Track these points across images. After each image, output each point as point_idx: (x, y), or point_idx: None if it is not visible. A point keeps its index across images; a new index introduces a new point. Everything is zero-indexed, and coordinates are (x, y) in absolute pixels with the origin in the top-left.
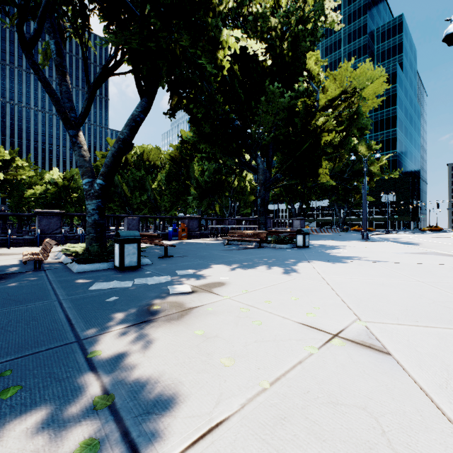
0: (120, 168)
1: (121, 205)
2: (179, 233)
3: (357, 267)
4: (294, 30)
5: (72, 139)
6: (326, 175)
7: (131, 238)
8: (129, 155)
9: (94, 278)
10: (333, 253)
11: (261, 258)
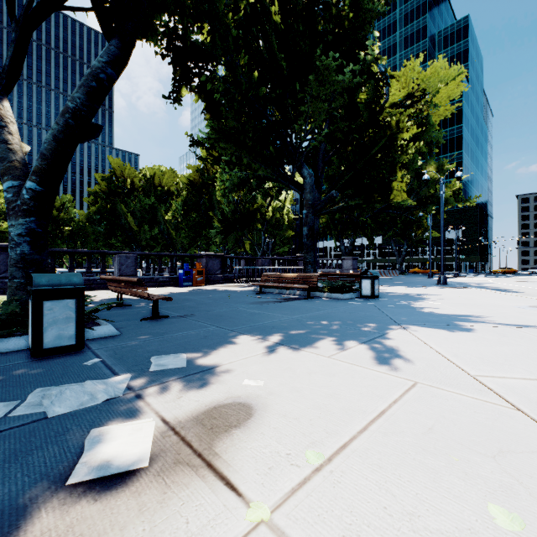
0: (125, 195)
1: (125, 241)
2: (193, 276)
3: (506, 342)
4: None
5: None
6: (402, 193)
7: (59, 288)
8: (135, 178)
9: None
10: (424, 307)
11: (317, 320)
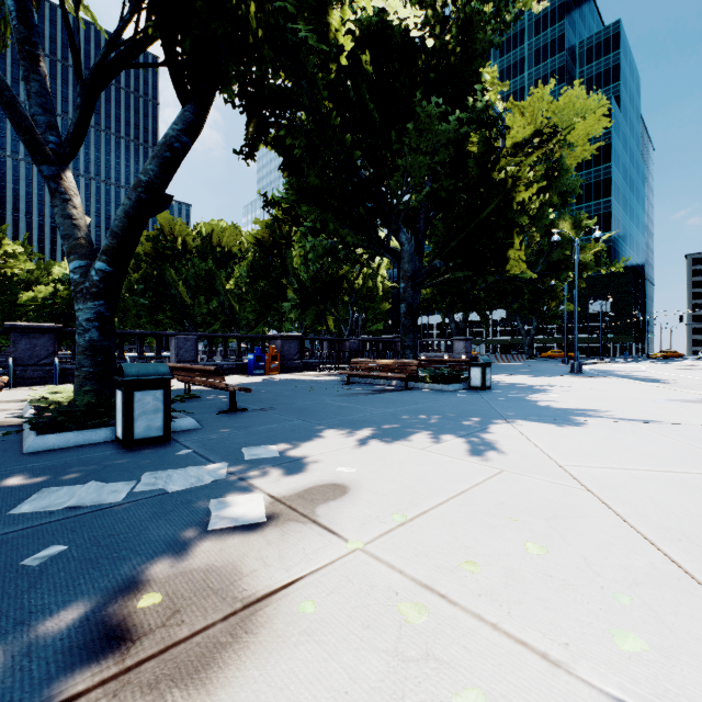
0: (175, 258)
1: (176, 317)
2: (266, 363)
3: (614, 437)
4: (465, 10)
5: (49, 183)
6: (521, 262)
7: (149, 378)
8: (188, 237)
9: (52, 472)
10: (540, 400)
11: (414, 414)
